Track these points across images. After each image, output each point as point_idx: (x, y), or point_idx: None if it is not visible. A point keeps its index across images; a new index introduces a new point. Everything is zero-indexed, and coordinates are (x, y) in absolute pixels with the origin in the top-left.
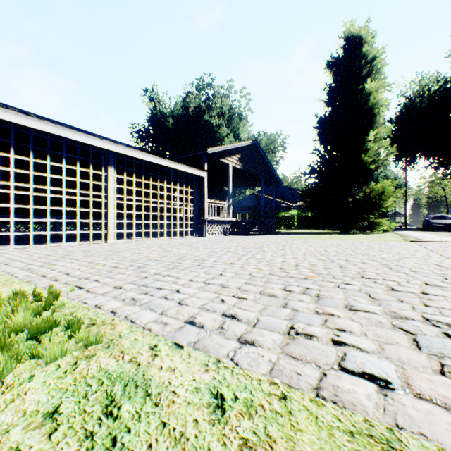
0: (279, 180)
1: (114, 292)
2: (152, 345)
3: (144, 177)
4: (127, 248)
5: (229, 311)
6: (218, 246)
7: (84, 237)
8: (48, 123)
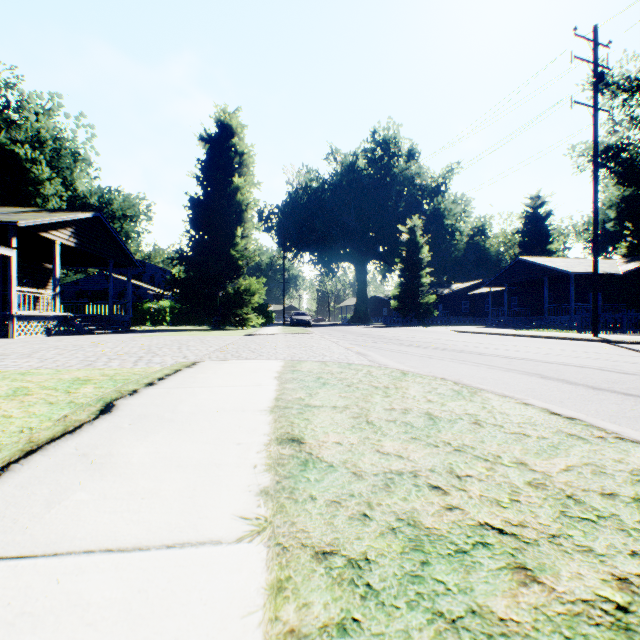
0: (138, 263)
1: None
2: (27, 370)
3: None
4: None
5: (62, 364)
6: (42, 346)
7: None
8: None
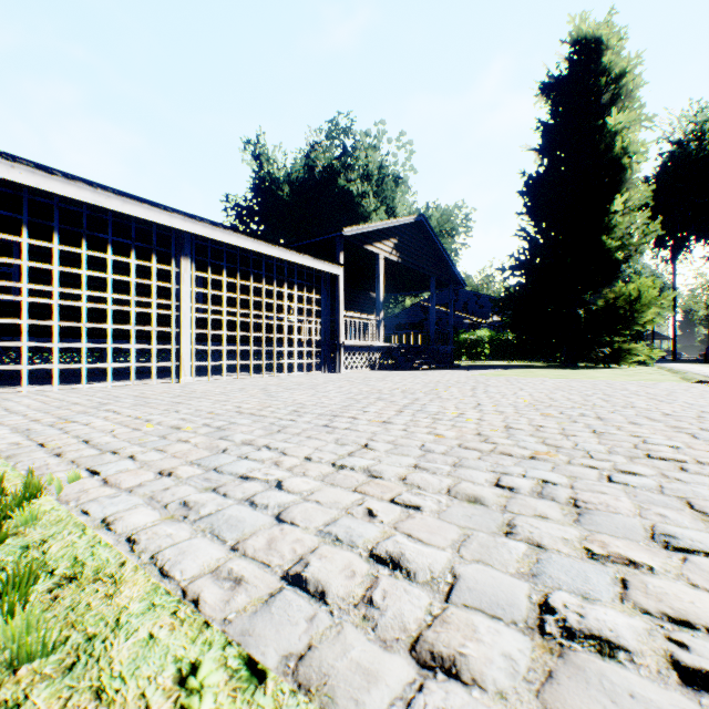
0: (460, 279)
1: (153, 484)
2: (185, 666)
3: (243, 277)
4: (208, 392)
5: (385, 543)
6: (360, 389)
7: (147, 373)
8: (82, 186)
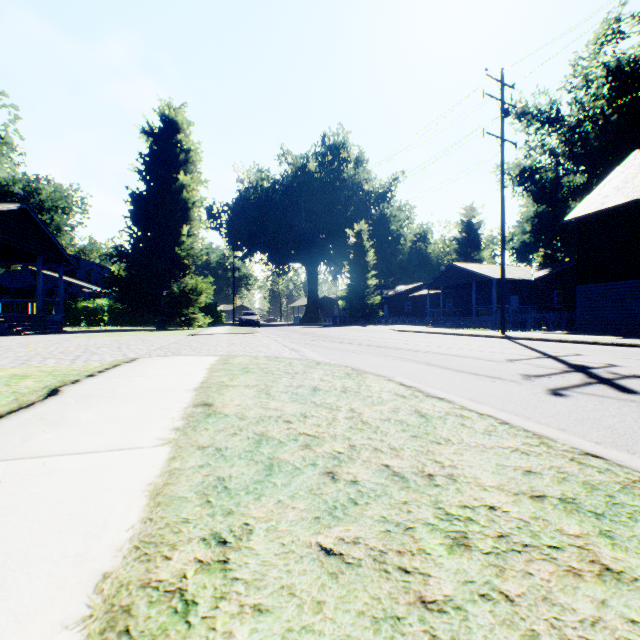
0: (71, 260)
1: None
2: None
3: None
4: None
5: None
6: None
7: None
8: None
